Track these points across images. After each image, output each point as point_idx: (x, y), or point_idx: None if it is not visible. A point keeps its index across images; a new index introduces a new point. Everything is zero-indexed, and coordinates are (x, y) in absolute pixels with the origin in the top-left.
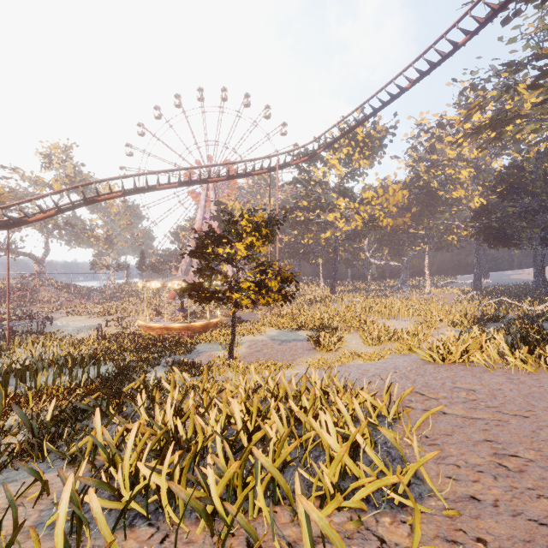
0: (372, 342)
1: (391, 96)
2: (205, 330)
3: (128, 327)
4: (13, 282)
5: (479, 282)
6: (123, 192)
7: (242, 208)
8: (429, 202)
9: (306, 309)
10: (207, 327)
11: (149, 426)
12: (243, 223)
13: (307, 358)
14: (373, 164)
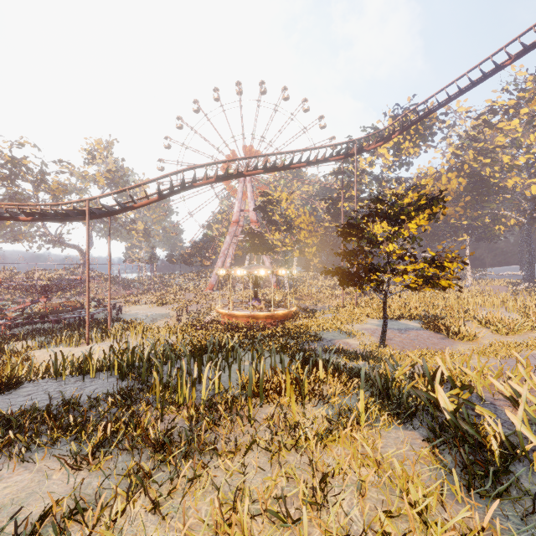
0: (507, 332)
1: (484, 74)
2: (285, 319)
3: (197, 316)
4: (63, 273)
5: (531, 274)
6: (216, 178)
7: (288, 199)
8: (479, 191)
9: (376, 299)
10: (287, 316)
11: (531, 421)
12: (404, 201)
13: (456, 347)
14: (419, 153)
